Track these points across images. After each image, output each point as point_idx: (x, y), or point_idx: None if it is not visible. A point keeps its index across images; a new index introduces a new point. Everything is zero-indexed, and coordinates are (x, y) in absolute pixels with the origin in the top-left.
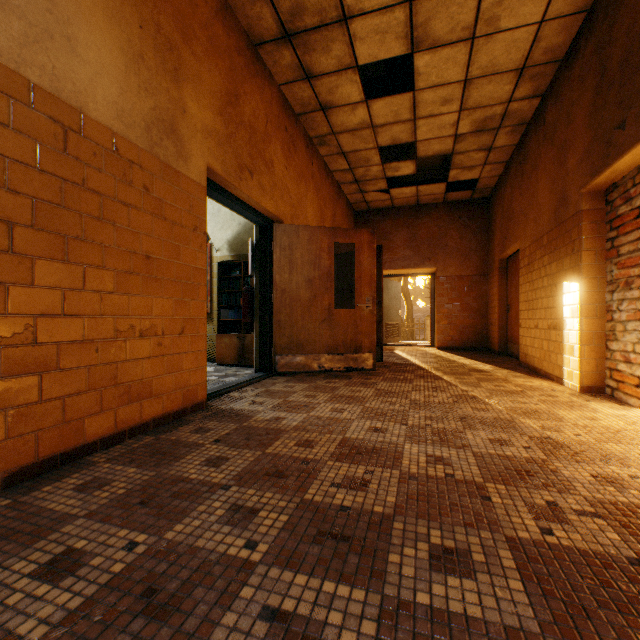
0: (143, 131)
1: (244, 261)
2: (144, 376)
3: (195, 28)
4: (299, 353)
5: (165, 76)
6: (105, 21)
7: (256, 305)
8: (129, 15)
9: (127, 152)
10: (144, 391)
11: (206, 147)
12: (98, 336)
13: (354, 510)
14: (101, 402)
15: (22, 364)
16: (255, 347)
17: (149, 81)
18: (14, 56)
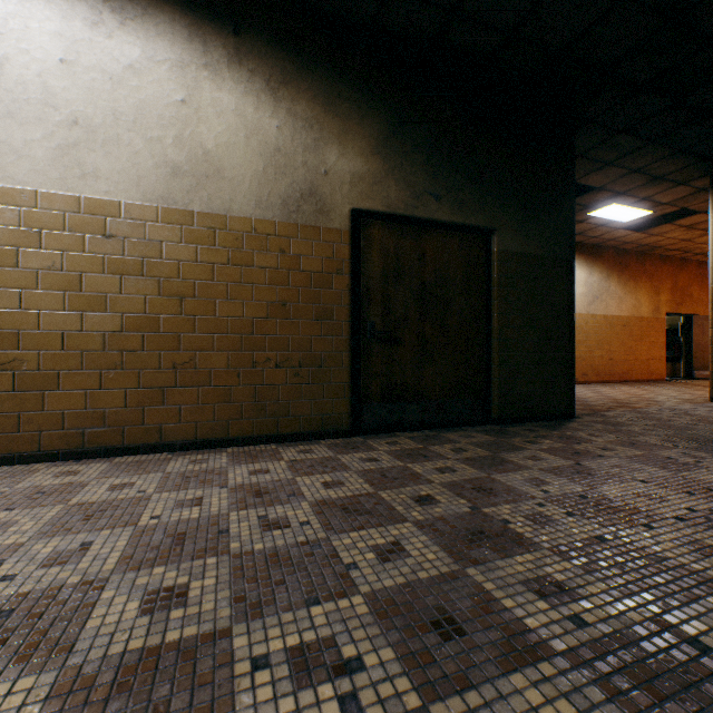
0: (651, 313)
1: (673, 329)
2: (651, 369)
3: (662, 276)
4: (706, 370)
5: (655, 297)
6: (645, 296)
7: (682, 350)
8: (648, 290)
9: (648, 320)
10: (651, 372)
11: (665, 307)
12: (644, 359)
13: (707, 386)
14: (644, 372)
15: (635, 363)
16: (681, 367)
17: (652, 301)
18: (635, 314)
